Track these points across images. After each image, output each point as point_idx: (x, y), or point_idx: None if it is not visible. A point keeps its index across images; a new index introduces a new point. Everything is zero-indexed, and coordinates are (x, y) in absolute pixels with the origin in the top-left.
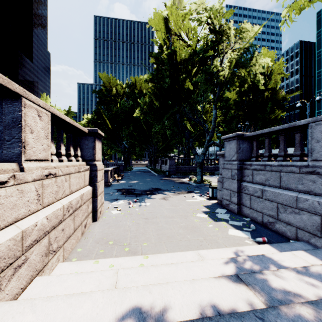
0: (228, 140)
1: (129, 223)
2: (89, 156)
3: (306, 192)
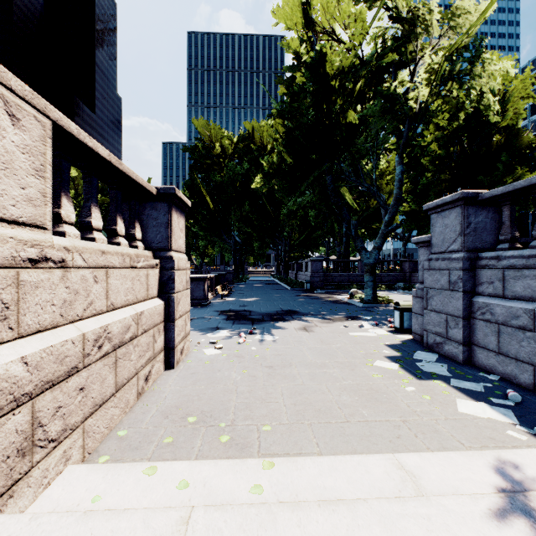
0: (439, 210)
1: (235, 375)
2: (159, 240)
3: None
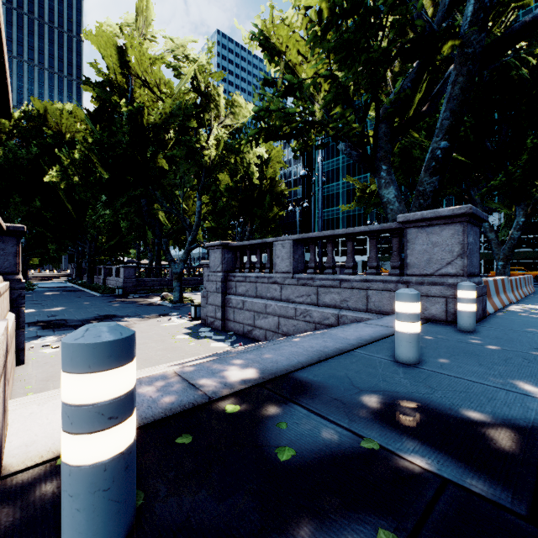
0: (213, 248)
1: None
2: (7, 266)
3: (272, 299)
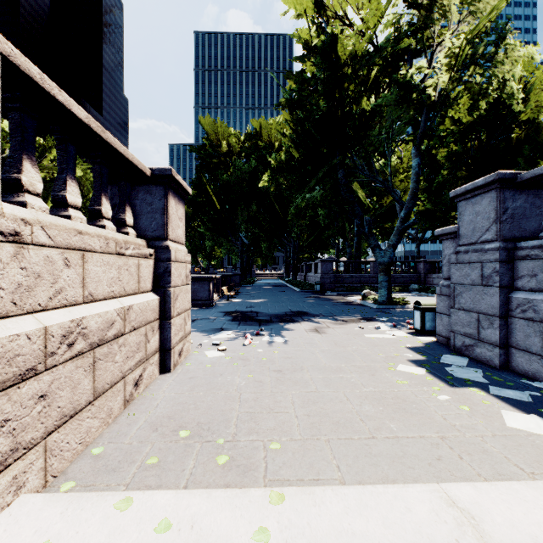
0: (469, 196)
1: (238, 381)
2: (154, 228)
3: None
